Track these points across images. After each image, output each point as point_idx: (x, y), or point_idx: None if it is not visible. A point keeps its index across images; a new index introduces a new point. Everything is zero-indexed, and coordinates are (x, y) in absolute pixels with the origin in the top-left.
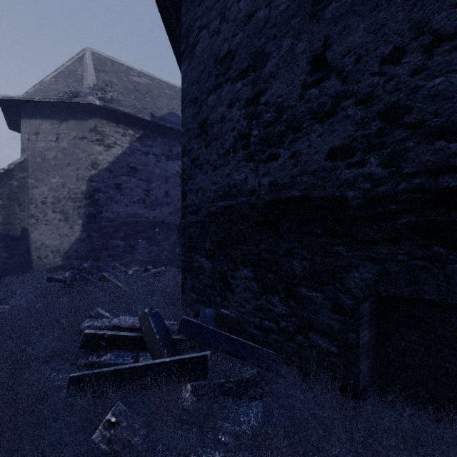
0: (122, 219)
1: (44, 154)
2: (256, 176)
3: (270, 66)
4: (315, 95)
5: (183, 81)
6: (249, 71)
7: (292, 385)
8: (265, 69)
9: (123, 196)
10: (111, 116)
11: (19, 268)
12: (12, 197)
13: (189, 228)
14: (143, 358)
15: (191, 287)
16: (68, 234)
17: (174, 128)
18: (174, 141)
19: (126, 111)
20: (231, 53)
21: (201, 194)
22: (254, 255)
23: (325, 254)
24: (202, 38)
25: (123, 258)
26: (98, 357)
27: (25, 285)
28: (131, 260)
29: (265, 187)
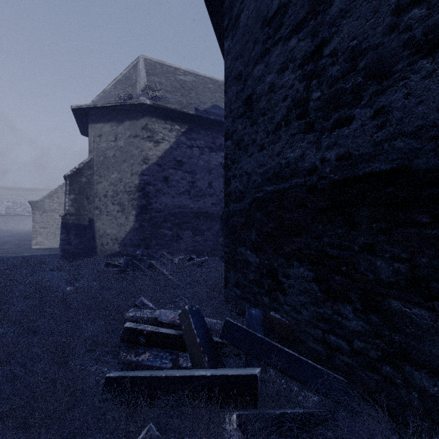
0: (169, 210)
1: (106, 153)
2: (317, 150)
3: (339, 2)
4: (420, 17)
5: (226, 60)
6: (307, 21)
7: (378, 437)
8: (330, 10)
9: (170, 188)
10: (159, 113)
11: (87, 253)
12: (82, 192)
13: (232, 217)
14: (183, 359)
15: (235, 282)
16: (124, 224)
17: (217, 120)
18: (217, 133)
19: (172, 107)
20: (283, 8)
21: (245, 179)
22: (314, 250)
23: (437, 253)
24: (247, 4)
25: (170, 246)
26: (136, 355)
27: (89, 269)
28: (177, 249)
29: (331, 162)
